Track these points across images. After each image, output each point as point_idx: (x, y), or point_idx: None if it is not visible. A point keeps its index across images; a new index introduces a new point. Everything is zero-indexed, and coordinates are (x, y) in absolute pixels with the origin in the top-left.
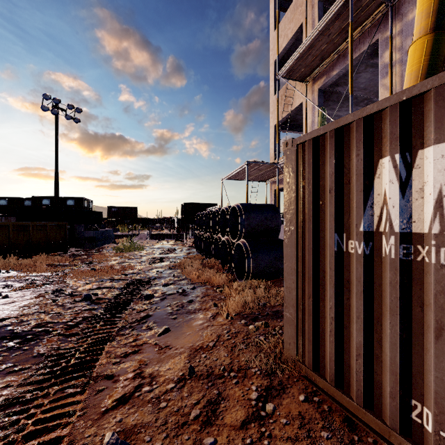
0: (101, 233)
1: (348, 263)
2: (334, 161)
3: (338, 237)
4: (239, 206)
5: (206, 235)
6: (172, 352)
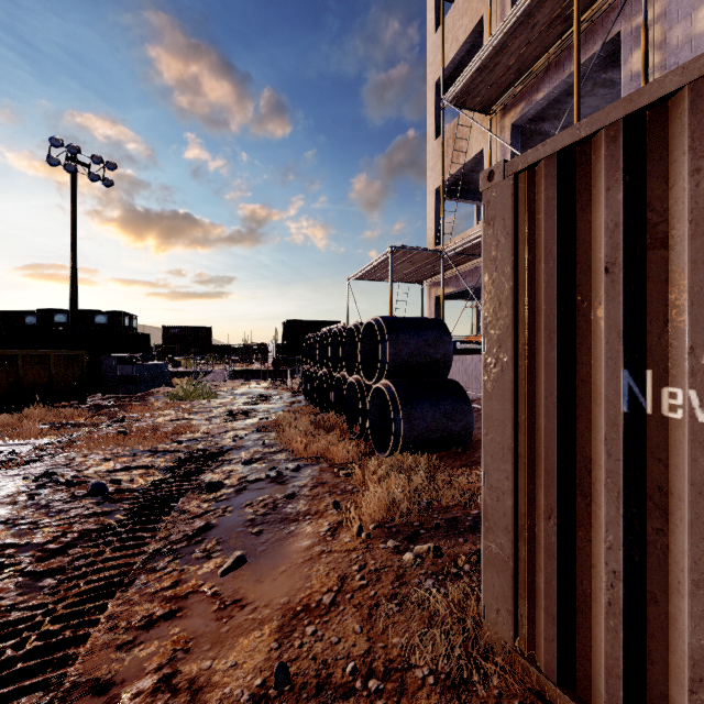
0: (146, 370)
1: (661, 444)
2: (621, 196)
3: (631, 379)
4: (379, 322)
5: (322, 372)
6: (246, 617)
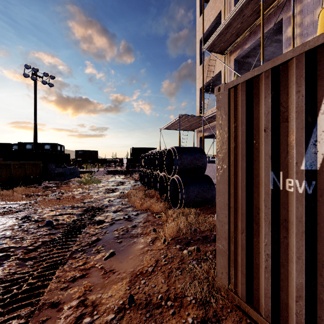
0: (68, 170)
1: (286, 202)
2: (270, 100)
3: (274, 175)
4: (174, 149)
5: (148, 171)
6: (115, 277)
